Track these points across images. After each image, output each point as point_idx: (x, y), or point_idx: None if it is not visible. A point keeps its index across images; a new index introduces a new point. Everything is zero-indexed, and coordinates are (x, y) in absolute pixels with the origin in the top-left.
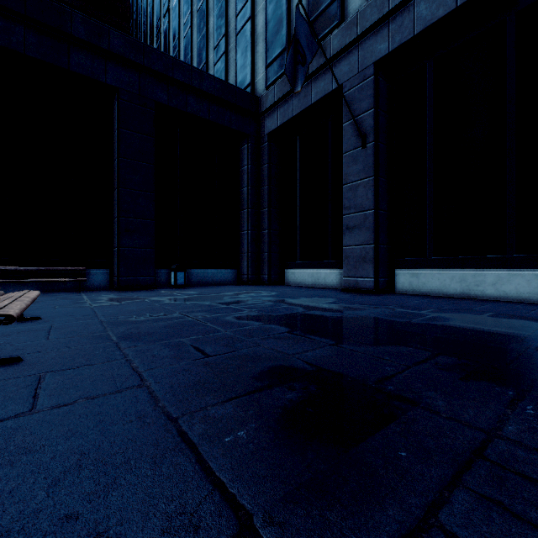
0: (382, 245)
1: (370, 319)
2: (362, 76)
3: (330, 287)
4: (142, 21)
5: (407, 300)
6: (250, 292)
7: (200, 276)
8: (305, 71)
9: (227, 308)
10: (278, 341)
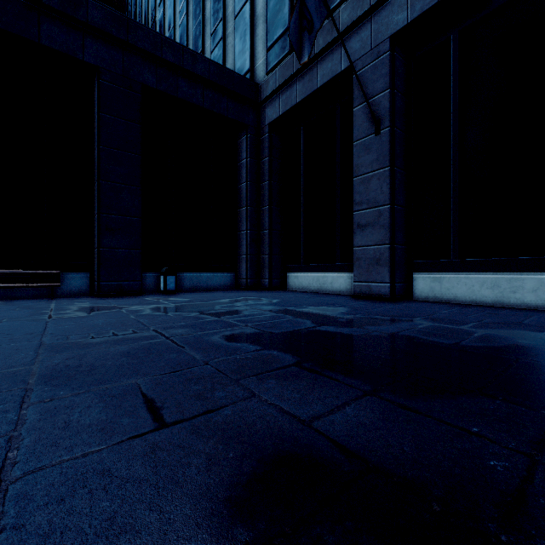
0: (398, 245)
1: (403, 339)
2: (376, 52)
3: (338, 293)
4: (137, 12)
5: (433, 310)
6: (249, 298)
7: (194, 281)
8: (312, 40)
9: (217, 322)
10: (283, 385)
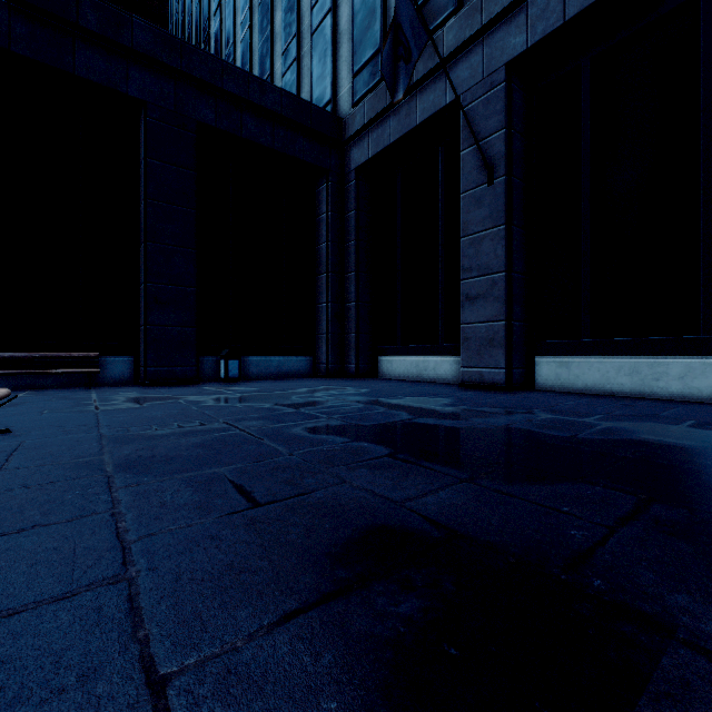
0: (516, 321)
1: (512, 431)
2: (489, 83)
3: (442, 382)
4: (185, 22)
5: (556, 401)
6: (331, 388)
7: (261, 366)
8: (409, 72)
9: (296, 414)
10: (375, 474)
